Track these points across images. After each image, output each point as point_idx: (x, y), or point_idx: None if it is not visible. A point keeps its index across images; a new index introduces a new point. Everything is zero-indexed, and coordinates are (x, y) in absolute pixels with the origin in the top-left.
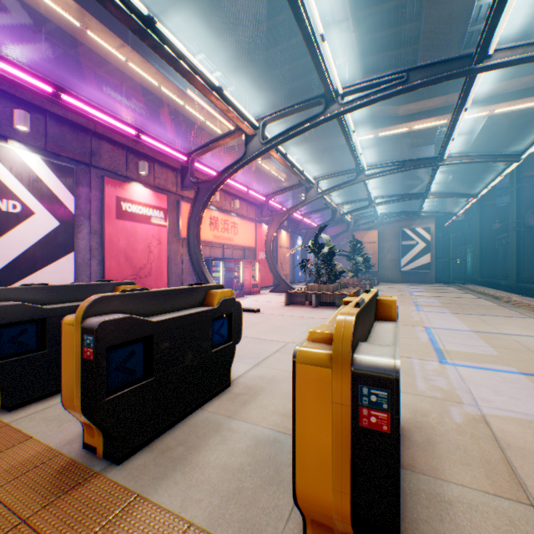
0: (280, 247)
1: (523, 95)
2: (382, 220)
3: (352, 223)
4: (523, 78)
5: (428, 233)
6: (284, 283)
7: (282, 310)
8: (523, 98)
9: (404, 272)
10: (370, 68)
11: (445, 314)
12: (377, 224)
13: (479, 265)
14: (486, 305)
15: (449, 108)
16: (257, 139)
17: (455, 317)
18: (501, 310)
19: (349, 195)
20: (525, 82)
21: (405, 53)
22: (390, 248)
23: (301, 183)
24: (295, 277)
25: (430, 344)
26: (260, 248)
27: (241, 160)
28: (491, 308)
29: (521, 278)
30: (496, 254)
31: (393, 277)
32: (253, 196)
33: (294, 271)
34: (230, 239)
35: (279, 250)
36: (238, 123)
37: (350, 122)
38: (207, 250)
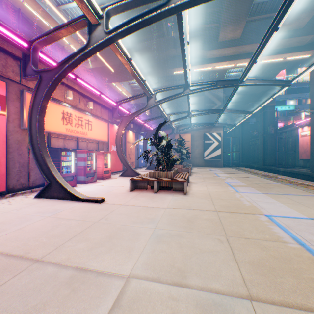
0: (128, 142)
1: (277, 53)
2: (193, 127)
3: (175, 128)
4: (279, 40)
5: (220, 136)
6: (130, 169)
7: (127, 198)
8: (277, 54)
9: (206, 160)
10: (190, 21)
11: (262, 196)
12: (190, 130)
13: (241, 156)
14: (274, 184)
15: (236, 57)
16: (101, 29)
17: (272, 198)
18: (291, 189)
19: (173, 111)
20: (279, 44)
21: (212, 13)
22: (198, 145)
23: (144, 94)
24: (139, 164)
25: (311, 254)
26: (112, 142)
27: (85, 49)
28: (281, 186)
29: (265, 163)
30: (249, 150)
31: (199, 163)
32: (105, 100)
33: (138, 160)
34: (85, 134)
35: (128, 145)
36: (77, 0)
37: (187, 29)
38: (60, 142)
